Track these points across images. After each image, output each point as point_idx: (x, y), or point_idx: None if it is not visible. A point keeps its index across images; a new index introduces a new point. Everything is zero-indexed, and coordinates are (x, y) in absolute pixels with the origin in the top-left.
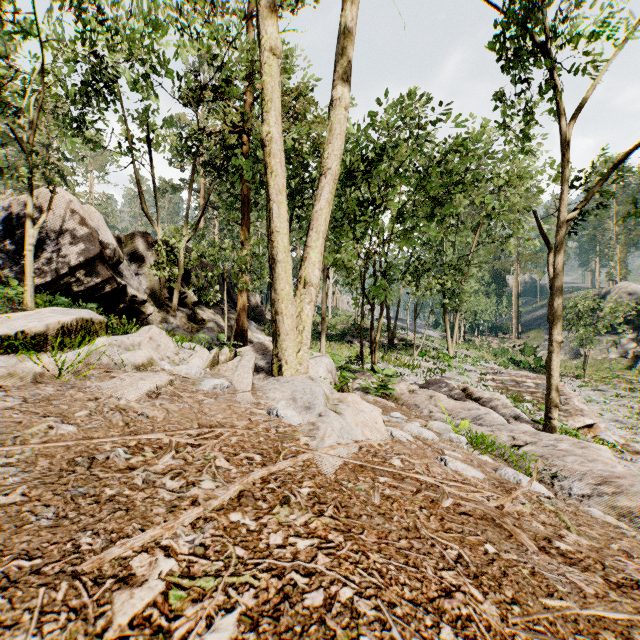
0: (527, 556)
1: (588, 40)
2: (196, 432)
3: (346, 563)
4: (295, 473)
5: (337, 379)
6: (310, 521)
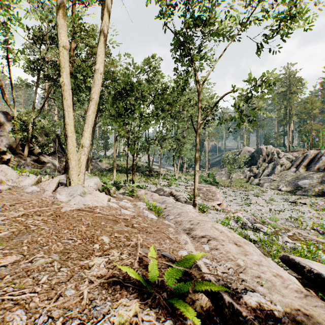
0: (115, 225)
1: (199, 59)
2: (15, 203)
3: (49, 224)
4: (49, 211)
5: (100, 187)
6: (44, 218)
